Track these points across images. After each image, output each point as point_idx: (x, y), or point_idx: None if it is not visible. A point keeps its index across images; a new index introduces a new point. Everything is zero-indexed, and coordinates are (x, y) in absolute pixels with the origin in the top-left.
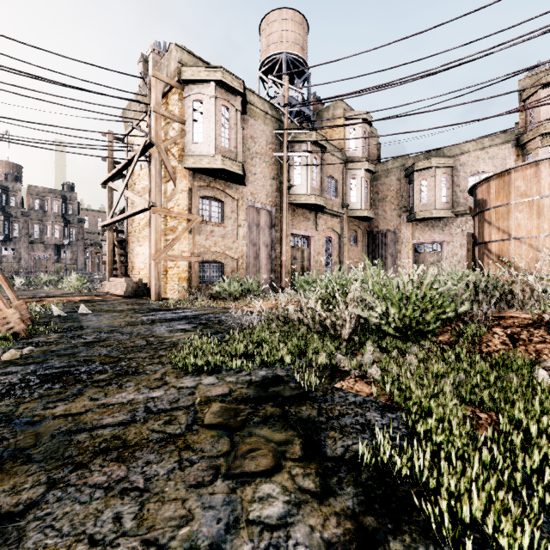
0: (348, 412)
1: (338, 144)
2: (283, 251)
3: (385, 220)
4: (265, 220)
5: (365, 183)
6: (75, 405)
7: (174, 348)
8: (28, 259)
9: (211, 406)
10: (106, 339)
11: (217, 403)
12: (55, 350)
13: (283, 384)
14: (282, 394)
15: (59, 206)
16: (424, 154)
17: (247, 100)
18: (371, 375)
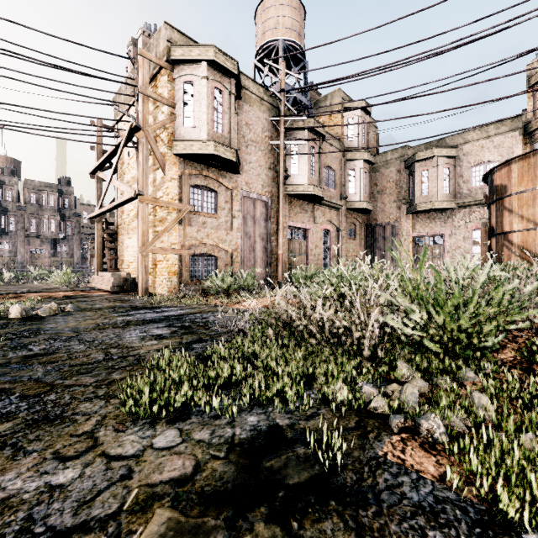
0: None
1: (336, 134)
2: (279, 244)
3: (384, 212)
4: (261, 211)
5: (364, 174)
6: None
7: (137, 367)
8: (24, 253)
9: (151, 517)
10: (54, 351)
11: (165, 508)
12: None
13: (285, 449)
14: (284, 480)
15: (55, 200)
16: (425, 144)
17: (242, 85)
18: (429, 433)
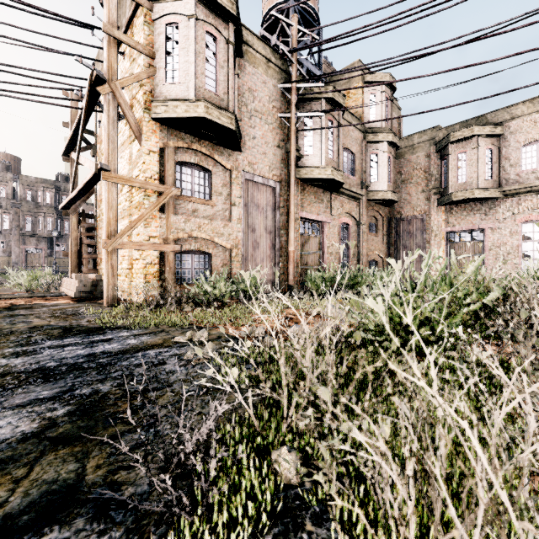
0: None
1: (355, 114)
2: (290, 239)
3: (410, 205)
4: (268, 199)
5: (388, 159)
6: None
7: None
8: (19, 253)
9: None
10: None
11: None
12: None
13: None
14: None
15: (52, 197)
16: (460, 123)
17: (244, 40)
18: None
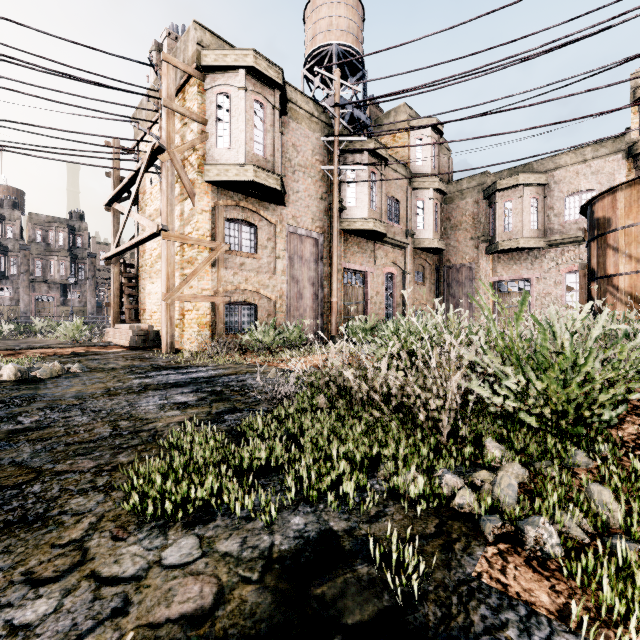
0: None
1: (401, 158)
2: (333, 290)
3: (459, 252)
4: (311, 251)
5: (435, 206)
6: None
7: (151, 446)
8: (28, 302)
9: None
10: (49, 425)
11: None
12: None
13: (341, 567)
14: (341, 617)
15: (66, 238)
16: (508, 170)
17: (288, 98)
18: (537, 544)
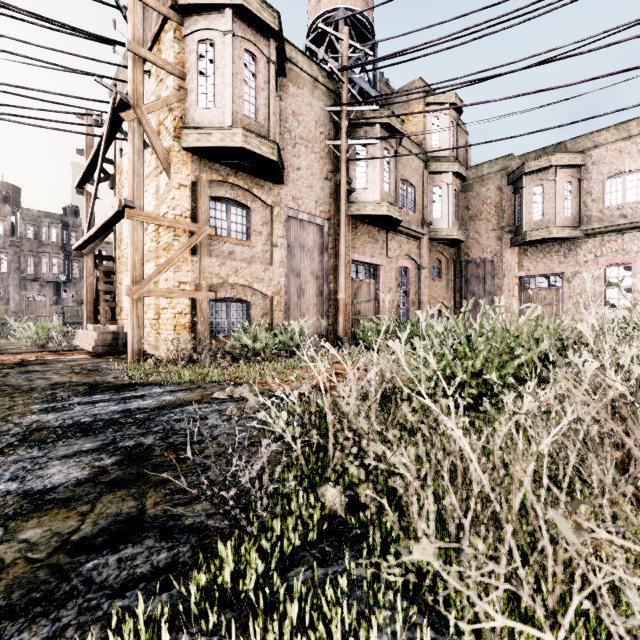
0: None
1: (415, 140)
2: (340, 285)
3: (479, 245)
4: (315, 239)
5: (453, 193)
6: None
7: None
8: (19, 301)
9: None
10: None
11: None
12: None
13: None
14: None
15: (59, 234)
16: (536, 151)
17: (287, 57)
18: None
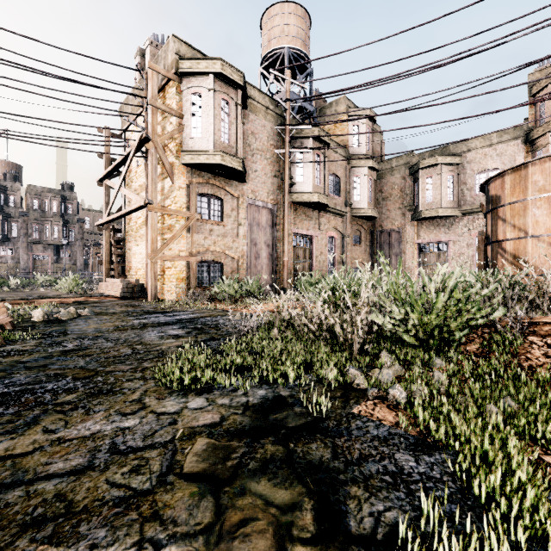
0: (372, 453)
1: (341, 142)
2: (284, 251)
3: (389, 219)
4: (267, 219)
5: (369, 181)
6: (22, 440)
7: (162, 358)
8: (27, 260)
9: (196, 442)
10: (87, 347)
11: (204, 438)
12: (26, 360)
13: (286, 409)
14: (285, 424)
15: (58, 206)
16: (429, 151)
17: (248, 95)
18: (394, 398)
